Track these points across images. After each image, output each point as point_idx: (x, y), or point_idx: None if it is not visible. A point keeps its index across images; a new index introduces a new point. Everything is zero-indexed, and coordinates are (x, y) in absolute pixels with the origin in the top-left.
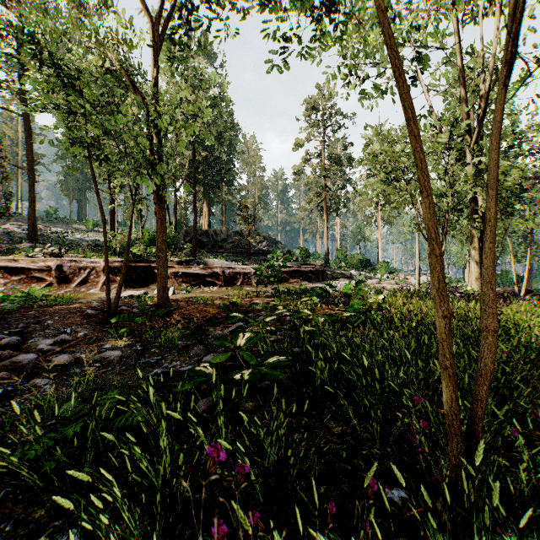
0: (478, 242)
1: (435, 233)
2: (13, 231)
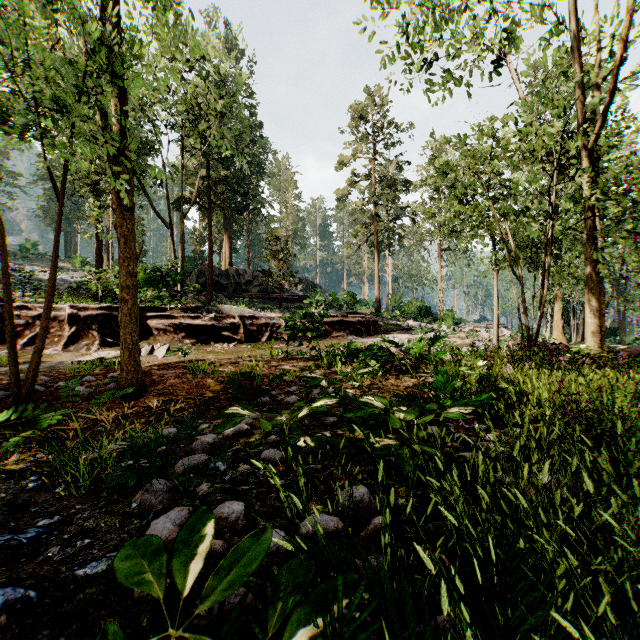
0: (597, 282)
1: None
2: None
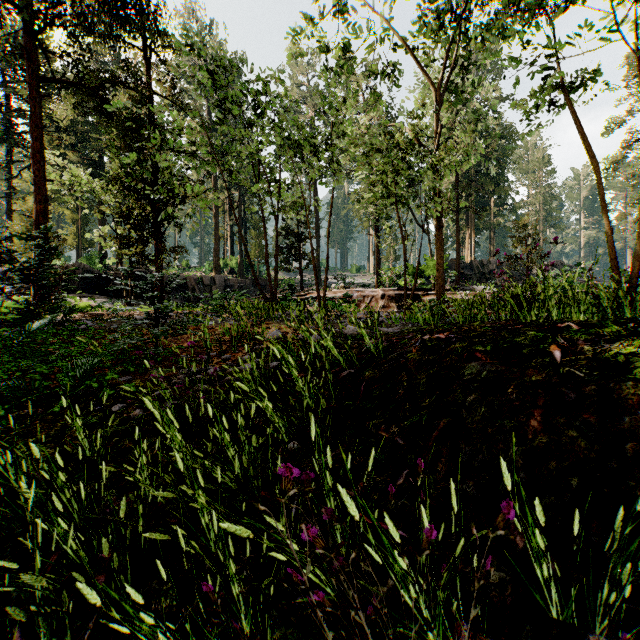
0: None
1: (602, 197)
2: (304, 280)
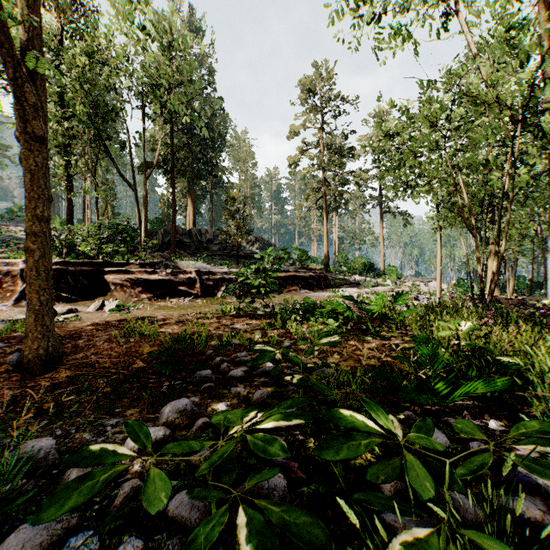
0: None
1: None
2: None
